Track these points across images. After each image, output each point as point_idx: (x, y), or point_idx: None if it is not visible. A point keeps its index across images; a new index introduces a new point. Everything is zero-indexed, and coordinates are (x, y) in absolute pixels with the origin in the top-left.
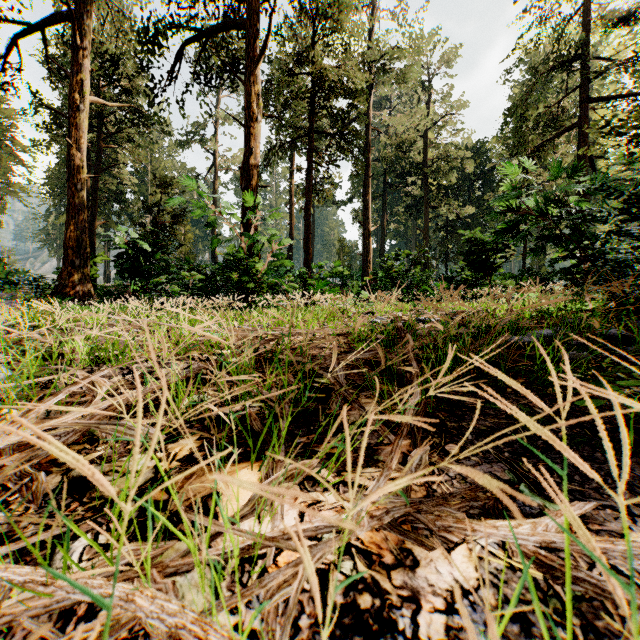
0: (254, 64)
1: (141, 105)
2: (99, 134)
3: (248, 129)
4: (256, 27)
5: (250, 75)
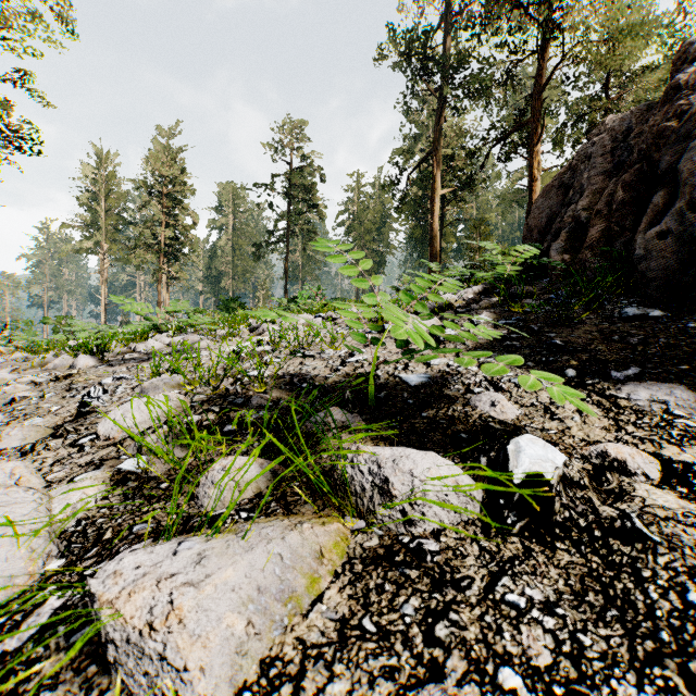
0: (534, 145)
1: (467, 174)
2: (442, 204)
3: (529, 189)
4: (536, 119)
5: (531, 153)
